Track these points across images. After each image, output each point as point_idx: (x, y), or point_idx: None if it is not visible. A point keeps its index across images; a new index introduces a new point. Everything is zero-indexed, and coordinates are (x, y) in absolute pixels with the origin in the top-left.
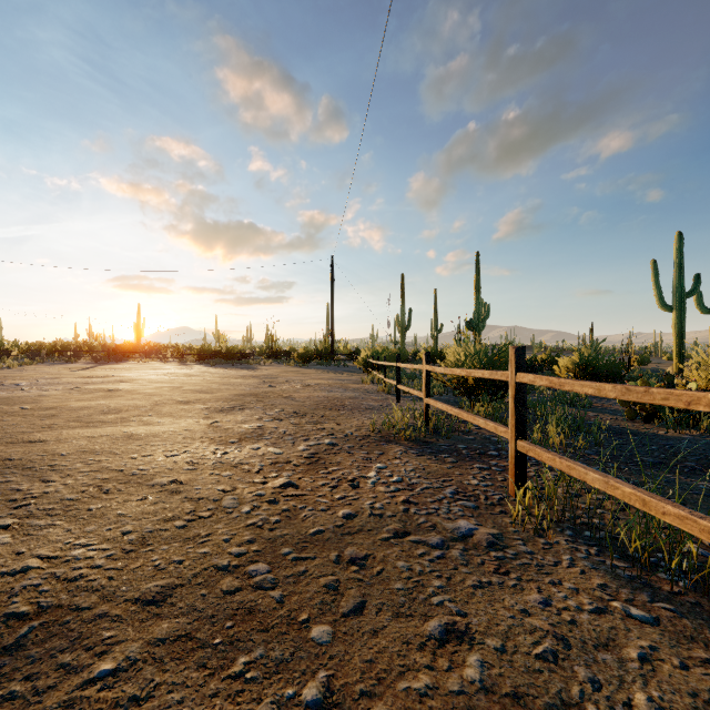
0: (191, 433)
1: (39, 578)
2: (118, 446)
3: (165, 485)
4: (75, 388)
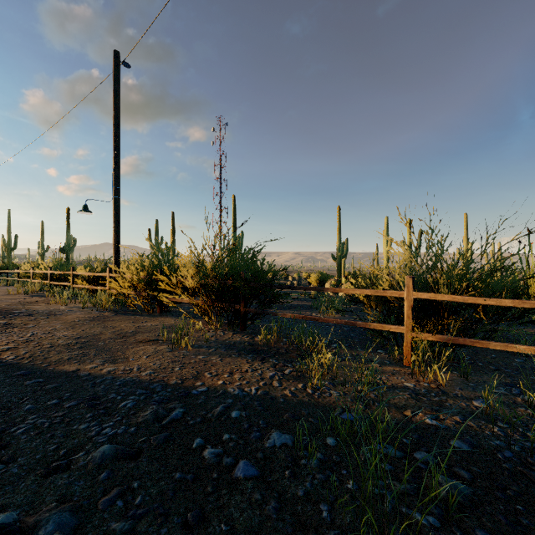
0: None
1: None
2: None
3: None
4: None
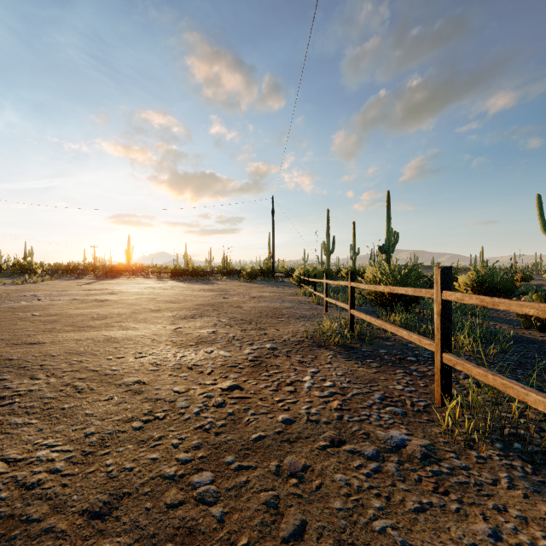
0: (158, 337)
1: (0, 483)
2: (98, 348)
3: (130, 385)
4: (77, 299)
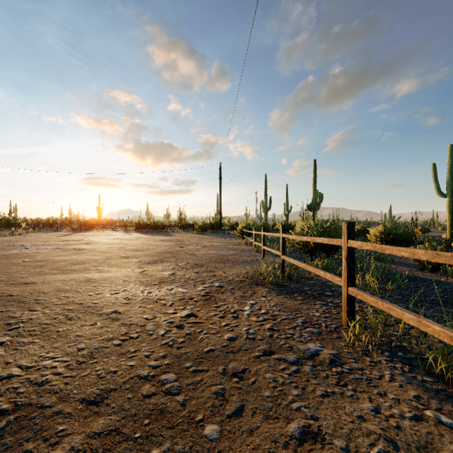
0: (128, 278)
1: (18, 382)
2: (80, 287)
3: (109, 314)
4: (58, 248)
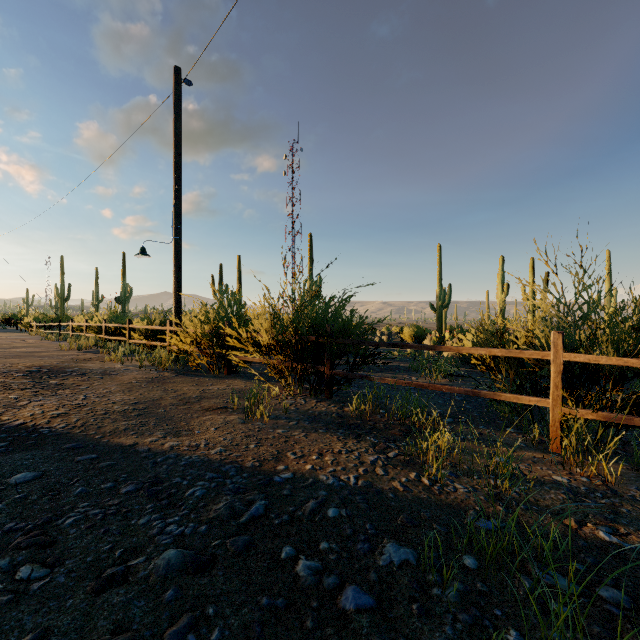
0: None
1: None
2: None
3: None
4: None
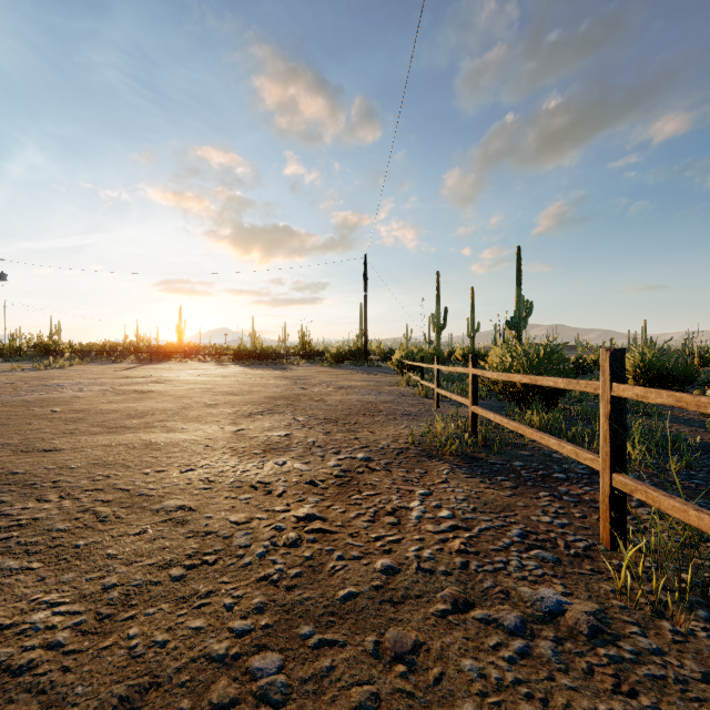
0: (213, 442)
1: None
2: (132, 457)
3: (171, 512)
4: (111, 389)
